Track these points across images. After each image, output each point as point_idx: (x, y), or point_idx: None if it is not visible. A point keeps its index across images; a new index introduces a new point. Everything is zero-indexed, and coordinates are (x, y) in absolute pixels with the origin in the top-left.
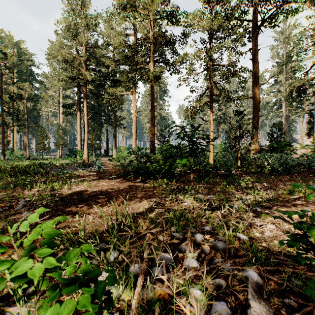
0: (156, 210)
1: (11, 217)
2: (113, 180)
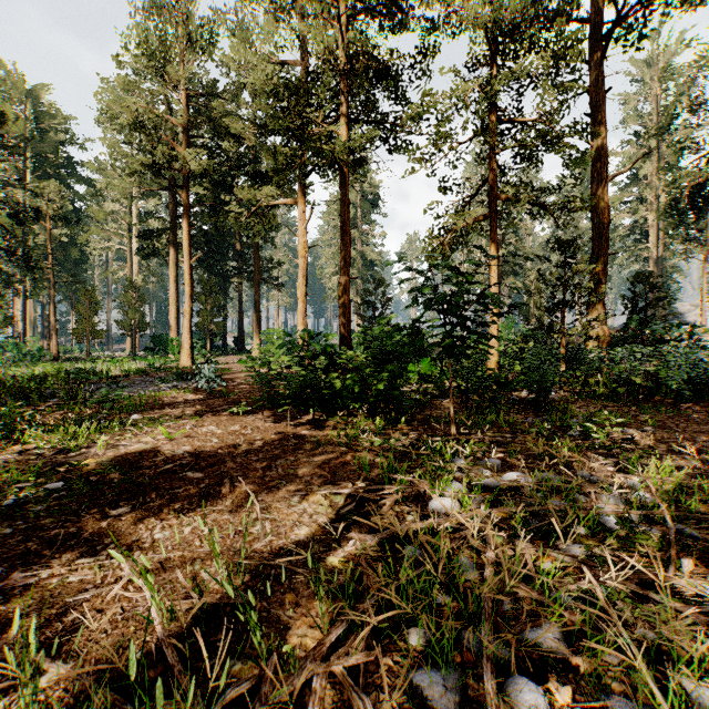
0: (353, 541)
1: None
2: (240, 417)
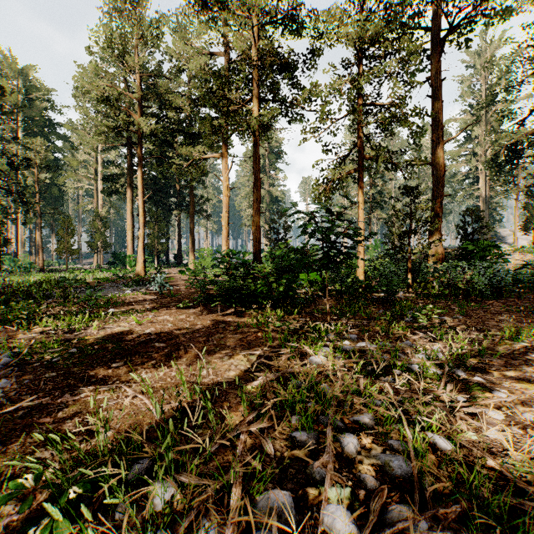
0: (262, 377)
1: None
2: (184, 310)
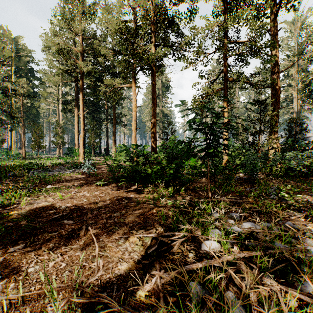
0: (155, 278)
1: None
2: (100, 187)
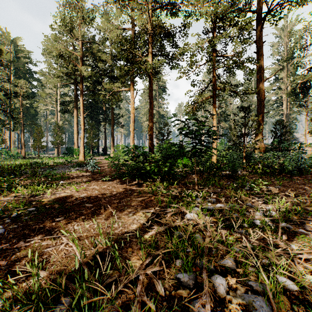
0: (154, 229)
1: None
2: (106, 182)
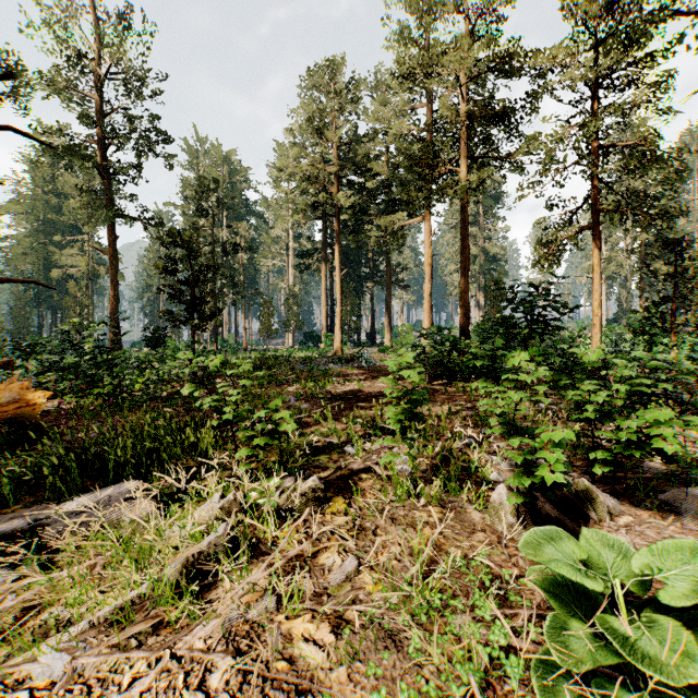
0: (463, 412)
1: (300, 404)
2: None
